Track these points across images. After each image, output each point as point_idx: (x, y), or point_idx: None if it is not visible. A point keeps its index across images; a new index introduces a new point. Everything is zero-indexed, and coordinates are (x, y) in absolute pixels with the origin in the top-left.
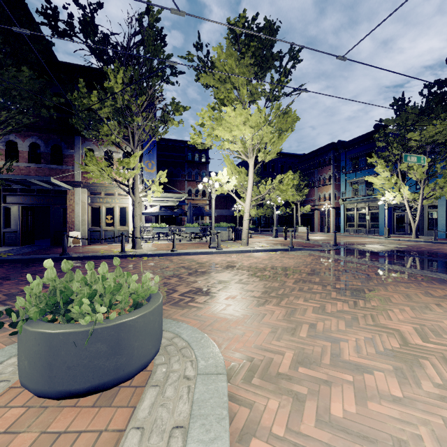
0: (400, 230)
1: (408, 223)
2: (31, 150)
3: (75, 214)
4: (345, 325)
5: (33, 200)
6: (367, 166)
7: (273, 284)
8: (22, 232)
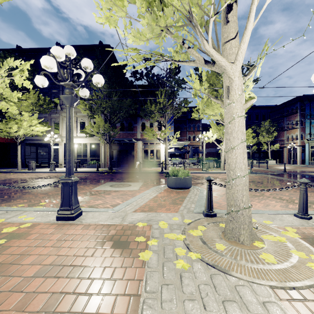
0: None
1: None
2: (120, 125)
3: (138, 153)
4: None
5: (121, 147)
6: None
7: None
8: (117, 162)
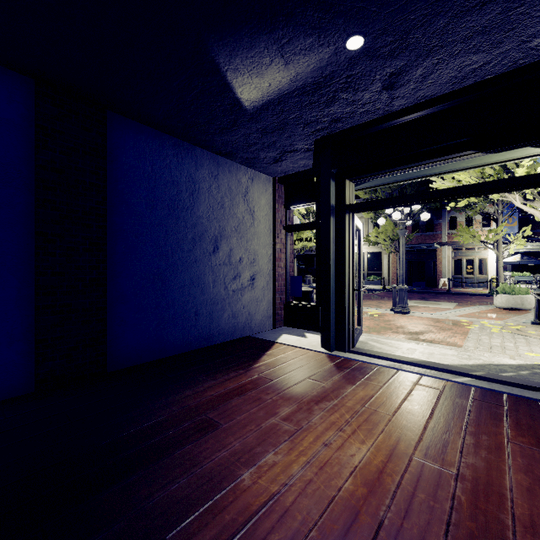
0: None
1: None
2: (412, 225)
3: (442, 265)
4: None
5: (413, 256)
6: None
7: None
8: (407, 278)
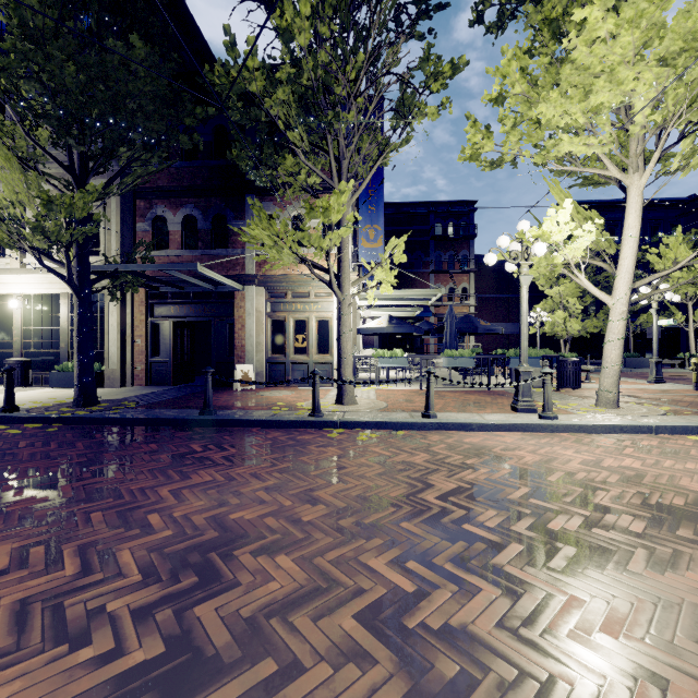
0: None
1: None
2: (185, 229)
3: (246, 332)
4: None
5: (188, 310)
6: None
7: None
8: (174, 364)
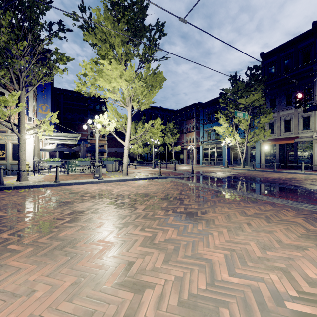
0: (235, 163)
1: (239, 158)
2: None
3: None
4: (163, 260)
5: None
6: (216, 120)
7: (124, 212)
8: None
